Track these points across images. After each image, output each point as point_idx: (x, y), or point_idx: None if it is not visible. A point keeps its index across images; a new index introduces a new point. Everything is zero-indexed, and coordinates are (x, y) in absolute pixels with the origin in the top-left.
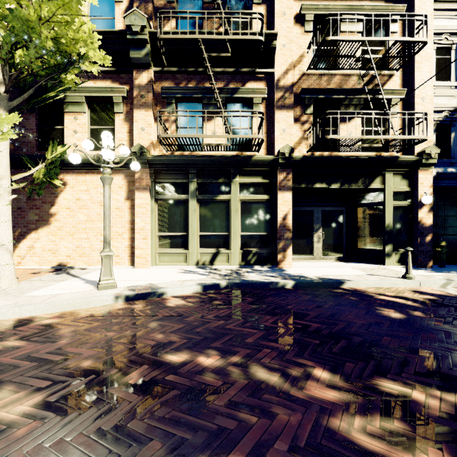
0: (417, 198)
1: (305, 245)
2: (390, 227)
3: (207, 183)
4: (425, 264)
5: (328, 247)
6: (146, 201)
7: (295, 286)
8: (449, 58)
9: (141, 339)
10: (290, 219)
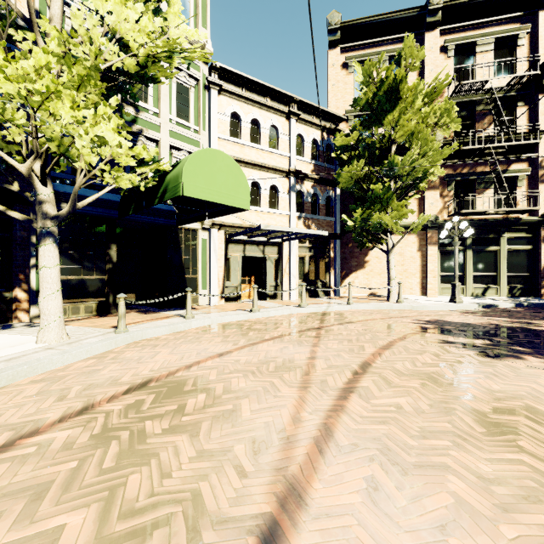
0: None
1: None
2: None
3: (479, 238)
4: None
5: None
6: (435, 252)
7: None
8: None
9: (539, 315)
10: None
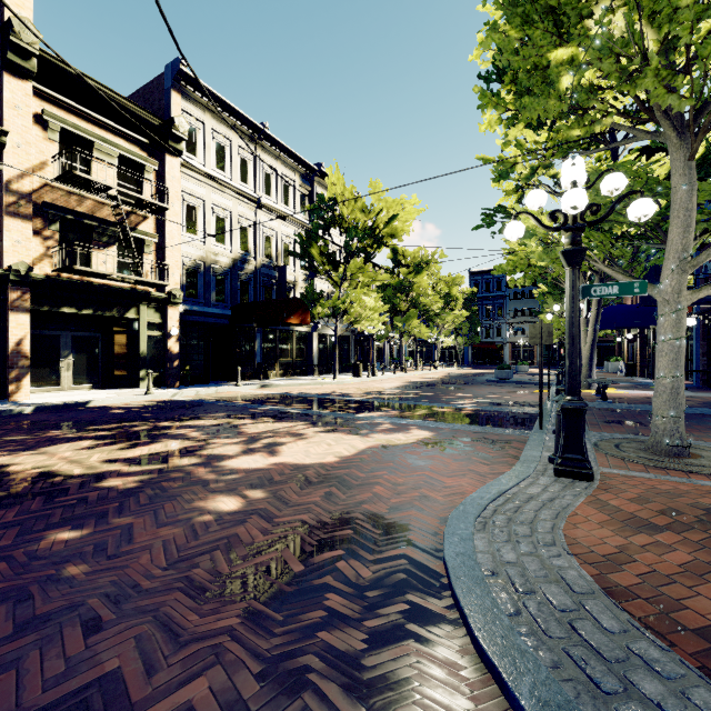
0: (168, 330)
1: (50, 374)
2: (144, 354)
3: None
4: (174, 385)
5: (81, 375)
6: None
7: (36, 411)
8: (197, 216)
9: None
10: (27, 345)
